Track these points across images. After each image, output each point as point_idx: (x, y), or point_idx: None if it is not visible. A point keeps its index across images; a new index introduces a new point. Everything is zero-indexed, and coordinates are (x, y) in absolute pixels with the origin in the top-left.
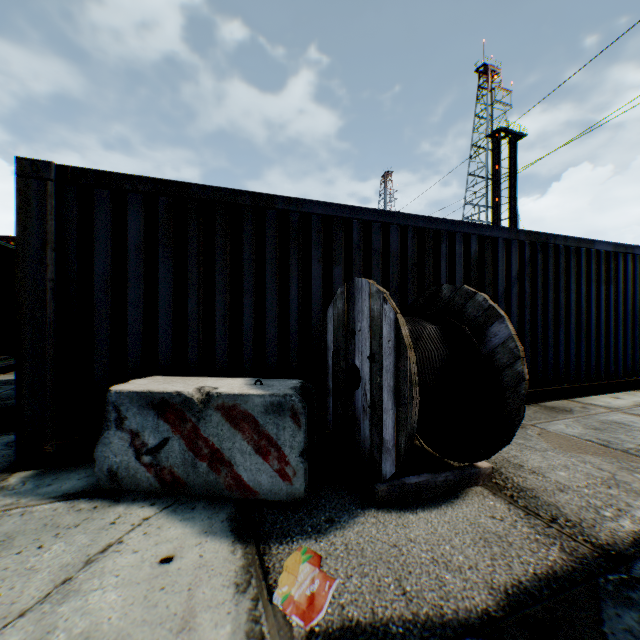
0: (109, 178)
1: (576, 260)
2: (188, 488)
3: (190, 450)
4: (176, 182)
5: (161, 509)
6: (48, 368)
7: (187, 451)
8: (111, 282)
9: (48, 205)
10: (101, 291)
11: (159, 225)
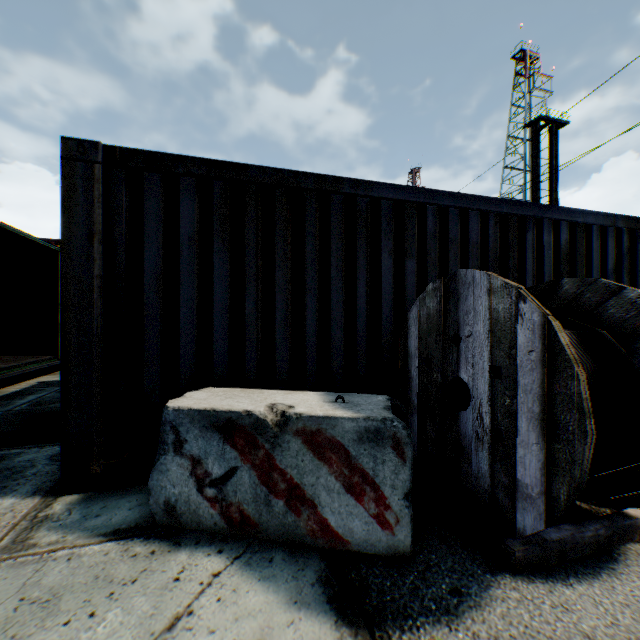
0: (160, 160)
1: None
2: (260, 530)
3: (263, 484)
4: (232, 163)
5: (231, 559)
6: (95, 377)
7: (259, 485)
8: (162, 279)
9: (95, 191)
10: (151, 289)
11: (214, 213)
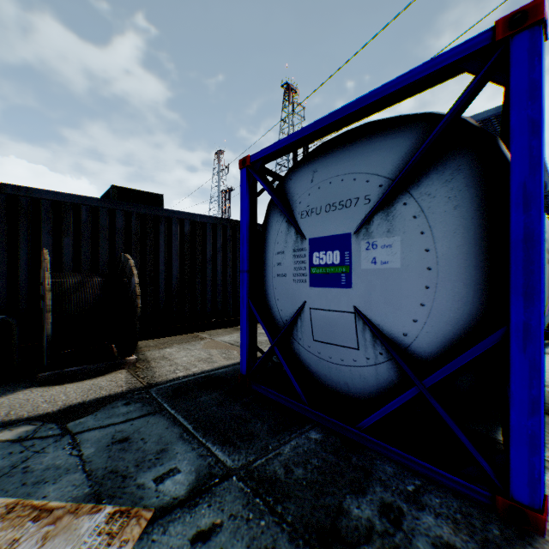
0: None
1: None
2: None
3: None
4: None
5: None
6: None
7: None
8: None
9: None
10: None
11: None
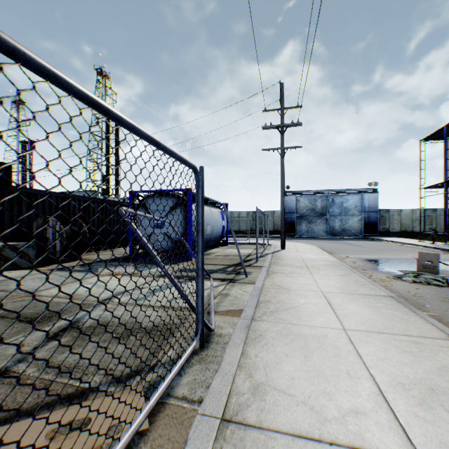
0: None
1: (117, 207)
2: None
3: None
4: None
5: None
6: None
7: None
8: None
9: None
10: None
11: None
